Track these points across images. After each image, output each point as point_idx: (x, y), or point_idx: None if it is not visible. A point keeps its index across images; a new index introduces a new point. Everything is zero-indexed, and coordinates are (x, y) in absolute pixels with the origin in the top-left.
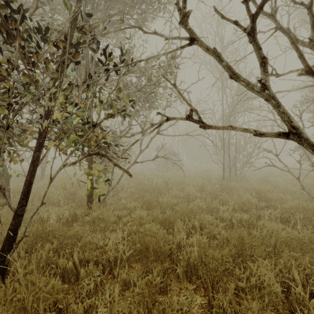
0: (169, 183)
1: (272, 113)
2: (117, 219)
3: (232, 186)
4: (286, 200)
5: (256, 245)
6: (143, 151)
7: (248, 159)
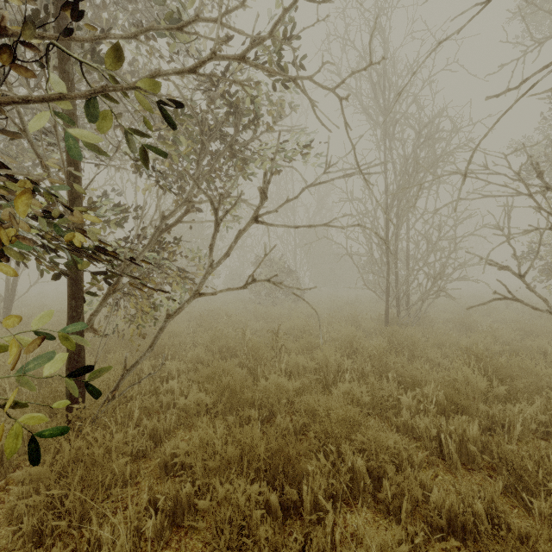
0: (281, 335)
1: (520, 177)
2: (147, 443)
3: (413, 340)
4: (543, 376)
5: (547, 547)
6: (216, 266)
7: (436, 281)
